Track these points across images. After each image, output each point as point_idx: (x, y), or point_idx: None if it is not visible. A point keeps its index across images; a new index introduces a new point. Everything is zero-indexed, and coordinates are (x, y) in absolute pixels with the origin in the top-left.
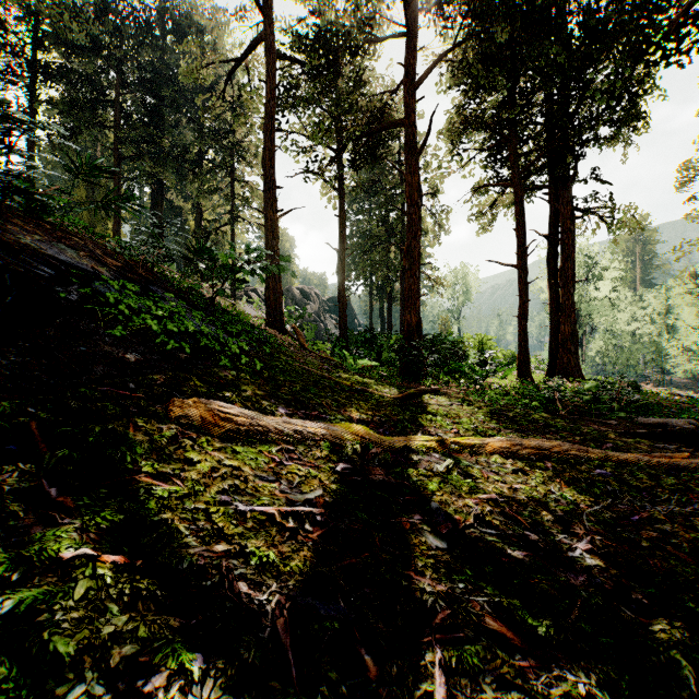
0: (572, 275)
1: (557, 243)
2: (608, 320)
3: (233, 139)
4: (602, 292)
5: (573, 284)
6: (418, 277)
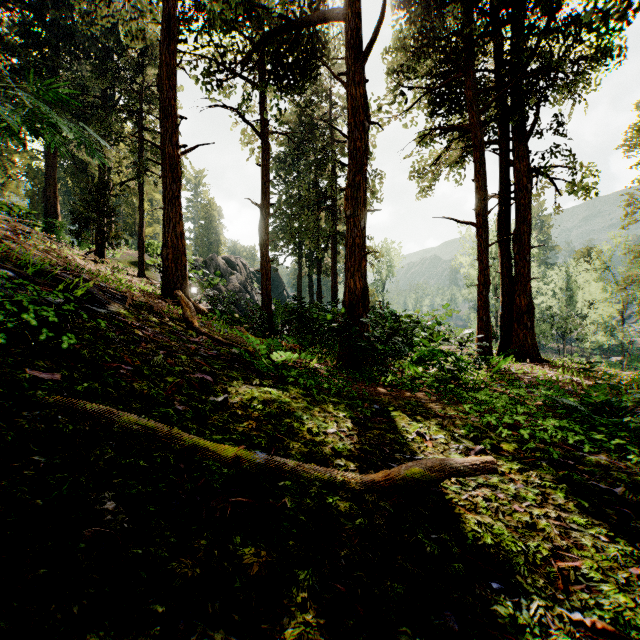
0: (528, 240)
1: (510, 203)
2: None
3: (141, 81)
4: None
5: (529, 250)
6: (364, 228)
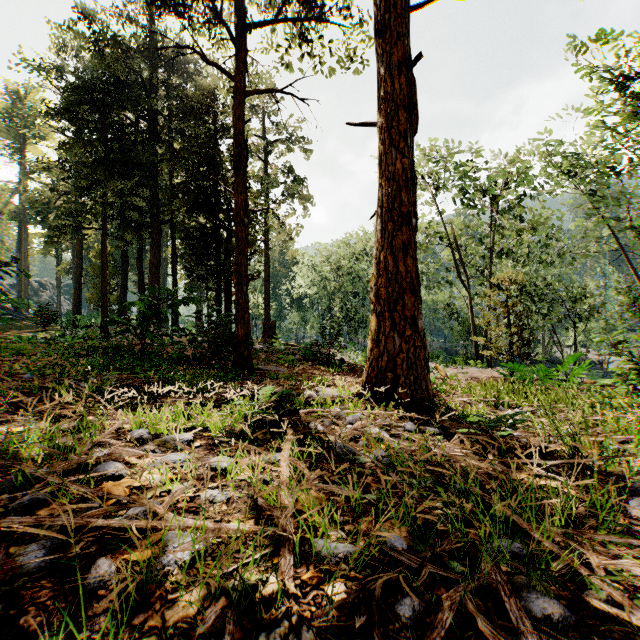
0: None
1: None
2: None
3: None
4: None
5: None
6: None
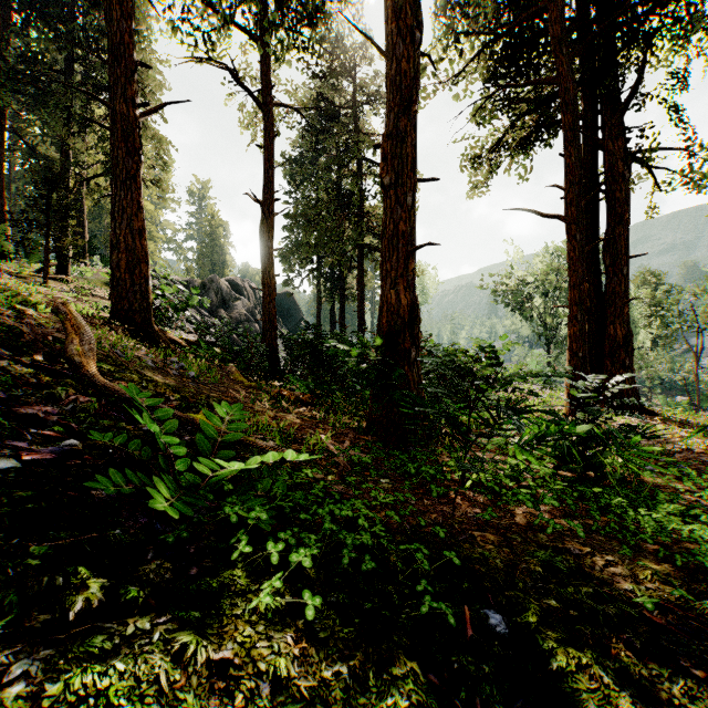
0: (626, 247)
1: (599, 198)
2: None
3: None
4: None
5: (627, 261)
6: (412, 207)
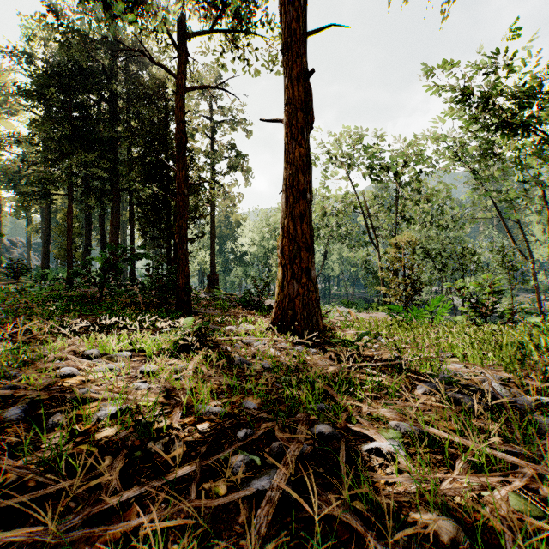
0: None
1: None
2: None
3: None
4: None
5: None
6: None
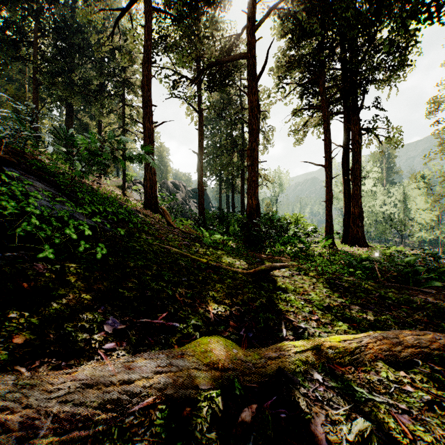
0: (360, 173)
1: (349, 151)
2: (369, 204)
3: (124, 75)
4: (367, 186)
5: (360, 179)
6: (257, 172)
